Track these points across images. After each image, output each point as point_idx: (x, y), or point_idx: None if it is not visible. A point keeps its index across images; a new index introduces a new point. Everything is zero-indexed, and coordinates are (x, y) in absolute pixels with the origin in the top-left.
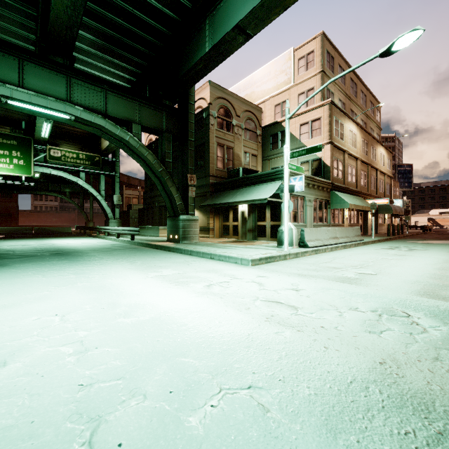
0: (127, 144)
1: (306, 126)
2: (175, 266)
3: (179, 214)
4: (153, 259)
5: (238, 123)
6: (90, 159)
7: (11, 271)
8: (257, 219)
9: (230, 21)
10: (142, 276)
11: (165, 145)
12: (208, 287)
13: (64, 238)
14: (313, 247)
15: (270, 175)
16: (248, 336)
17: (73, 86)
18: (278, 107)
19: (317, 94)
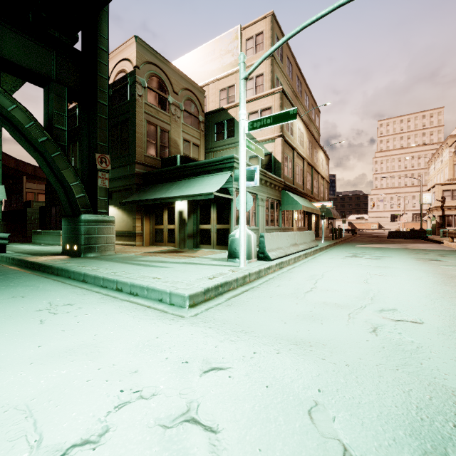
0: None
1: (255, 116)
2: None
3: (81, 212)
4: None
5: (175, 102)
6: None
7: None
8: (199, 221)
9: None
10: None
11: (53, 102)
12: None
13: None
14: (276, 259)
15: (216, 164)
16: None
17: None
18: (224, 93)
19: (267, 81)
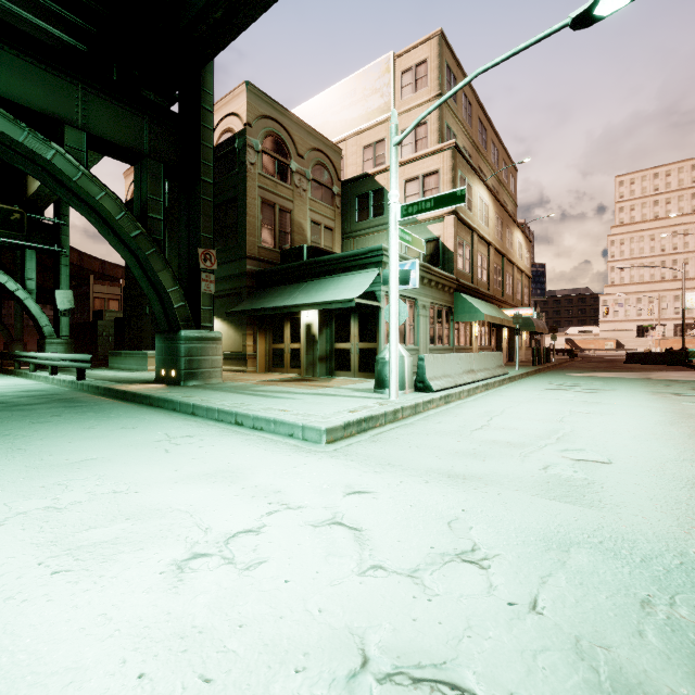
0: (50, 170)
1: (415, 184)
2: (124, 459)
3: (180, 327)
4: (83, 434)
5: (300, 169)
6: None
7: None
8: (334, 338)
9: None
10: None
11: (147, 184)
12: (175, 576)
13: None
14: (441, 390)
15: (359, 258)
16: None
17: None
18: (369, 151)
19: (432, 132)
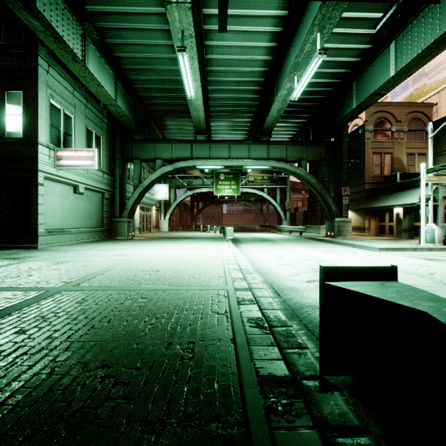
0: (298, 175)
1: None
2: (326, 247)
3: (335, 217)
4: (315, 244)
5: (398, 128)
6: (270, 179)
7: (255, 244)
8: (413, 220)
9: (369, 86)
10: (309, 249)
11: (323, 170)
12: (339, 254)
13: (256, 233)
14: None
15: None
16: (343, 261)
17: (270, 149)
18: None
19: None
